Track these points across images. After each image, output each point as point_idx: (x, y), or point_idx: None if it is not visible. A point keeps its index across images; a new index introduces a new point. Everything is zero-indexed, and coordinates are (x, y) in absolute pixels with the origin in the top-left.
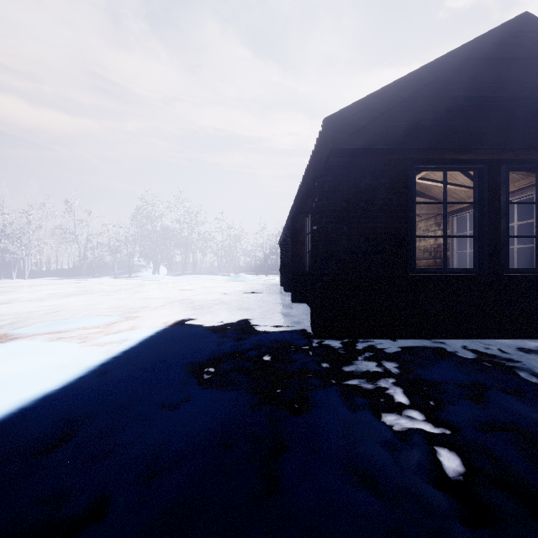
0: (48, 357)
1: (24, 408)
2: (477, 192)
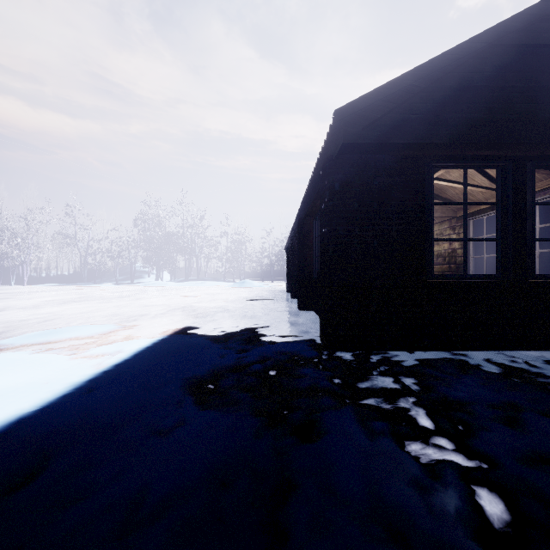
0: (31, 372)
1: None
2: (501, 192)
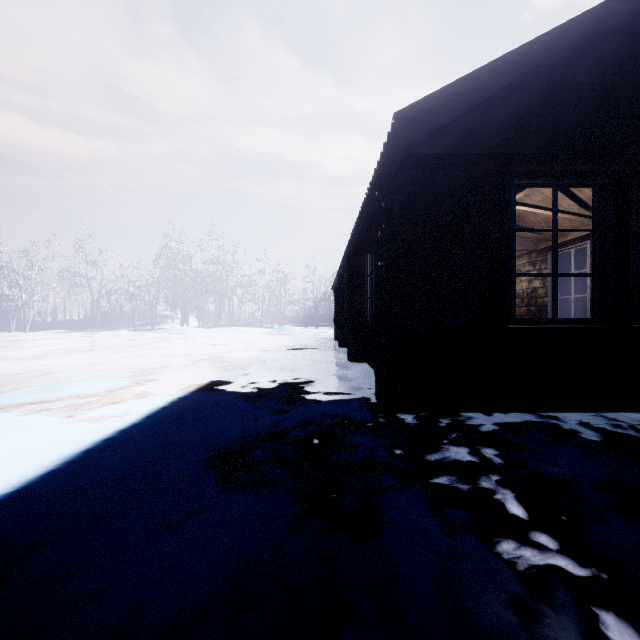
0: (12, 441)
1: None
2: (598, 216)
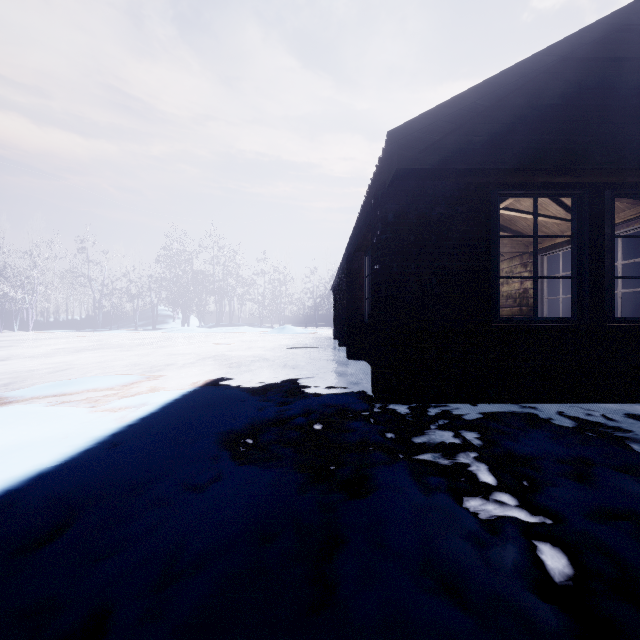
0: (47, 426)
1: (11, 491)
2: (576, 224)
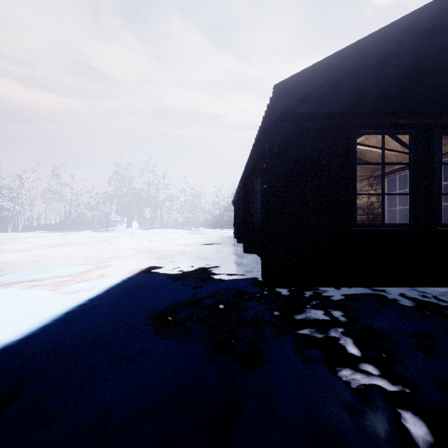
0: (17, 306)
1: None
2: (413, 154)
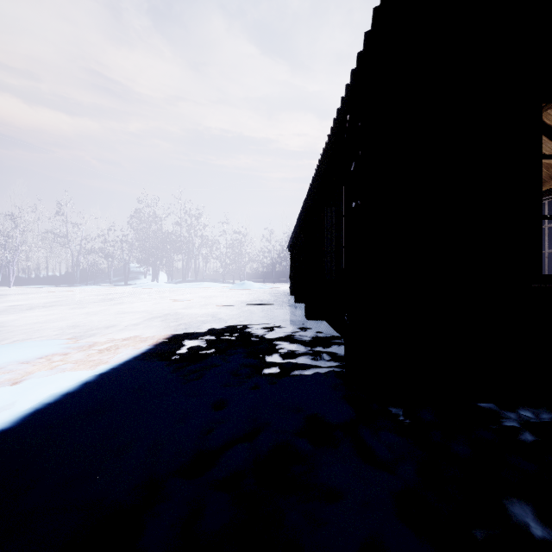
0: None
1: None
2: None
